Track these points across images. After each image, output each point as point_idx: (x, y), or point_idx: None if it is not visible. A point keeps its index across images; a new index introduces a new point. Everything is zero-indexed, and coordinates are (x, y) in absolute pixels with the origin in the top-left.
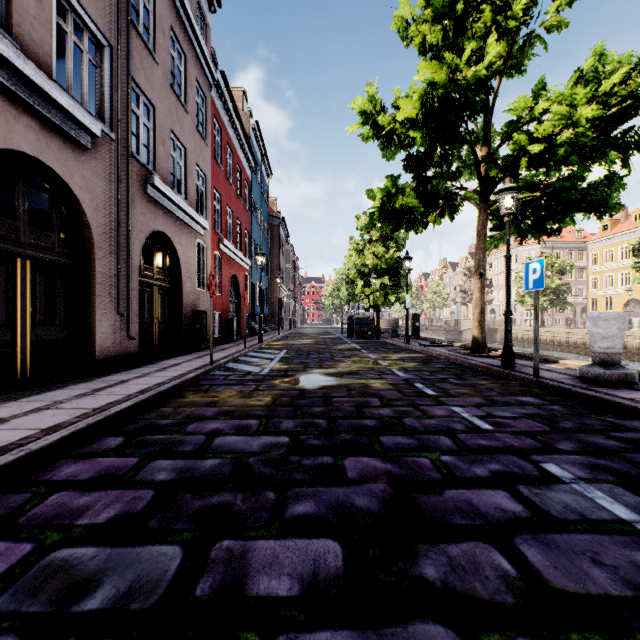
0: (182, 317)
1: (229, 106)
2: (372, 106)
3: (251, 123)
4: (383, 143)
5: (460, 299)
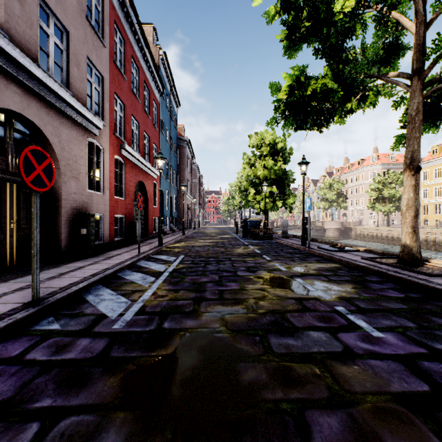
0: (61, 221)
1: (132, 20)
2: None
3: (160, 54)
4: (290, 26)
5: (322, 206)
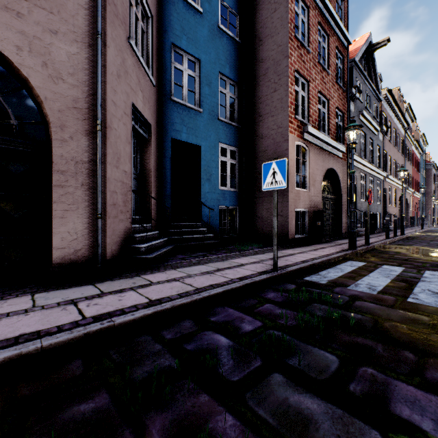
0: (408, 218)
1: (416, 145)
2: None
3: (419, 135)
4: None
5: None
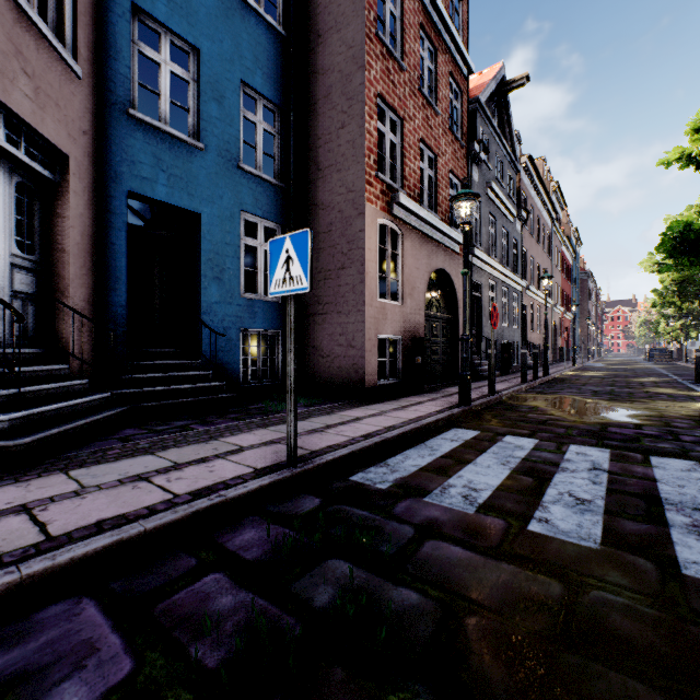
0: (556, 349)
1: (567, 244)
2: (650, 262)
3: (571, 230)
4: None
5: None
